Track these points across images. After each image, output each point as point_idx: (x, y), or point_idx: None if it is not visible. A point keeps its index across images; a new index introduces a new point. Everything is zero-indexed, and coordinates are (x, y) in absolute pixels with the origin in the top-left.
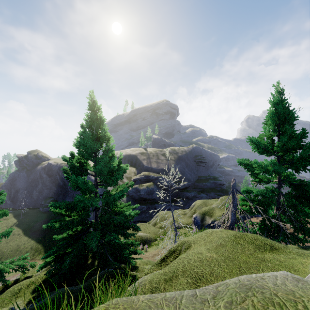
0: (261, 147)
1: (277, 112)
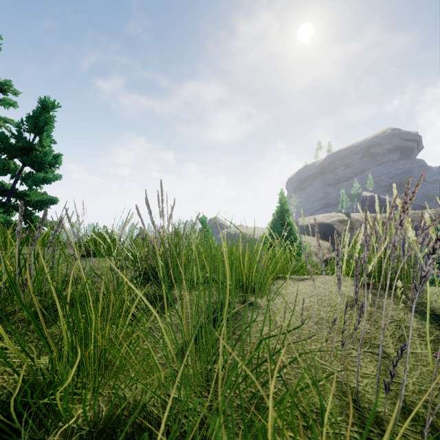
0: None
1: None
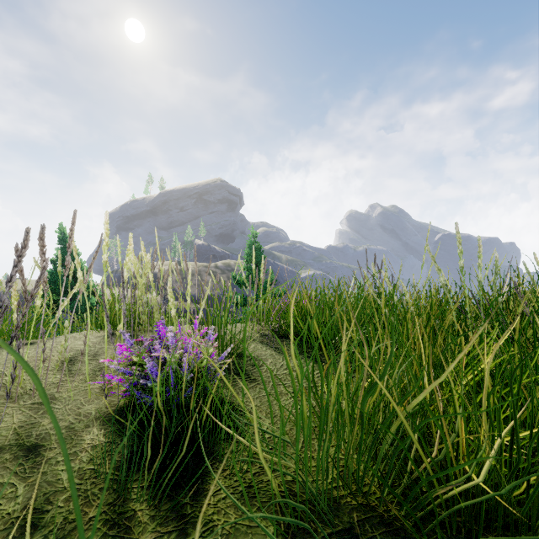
0: (237, 283)
1: (250, 253)
